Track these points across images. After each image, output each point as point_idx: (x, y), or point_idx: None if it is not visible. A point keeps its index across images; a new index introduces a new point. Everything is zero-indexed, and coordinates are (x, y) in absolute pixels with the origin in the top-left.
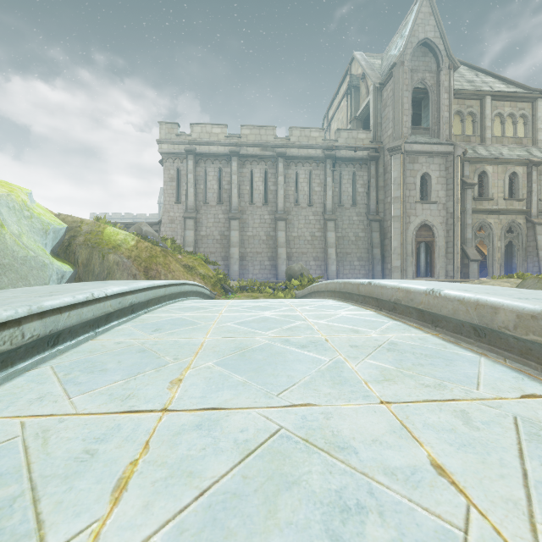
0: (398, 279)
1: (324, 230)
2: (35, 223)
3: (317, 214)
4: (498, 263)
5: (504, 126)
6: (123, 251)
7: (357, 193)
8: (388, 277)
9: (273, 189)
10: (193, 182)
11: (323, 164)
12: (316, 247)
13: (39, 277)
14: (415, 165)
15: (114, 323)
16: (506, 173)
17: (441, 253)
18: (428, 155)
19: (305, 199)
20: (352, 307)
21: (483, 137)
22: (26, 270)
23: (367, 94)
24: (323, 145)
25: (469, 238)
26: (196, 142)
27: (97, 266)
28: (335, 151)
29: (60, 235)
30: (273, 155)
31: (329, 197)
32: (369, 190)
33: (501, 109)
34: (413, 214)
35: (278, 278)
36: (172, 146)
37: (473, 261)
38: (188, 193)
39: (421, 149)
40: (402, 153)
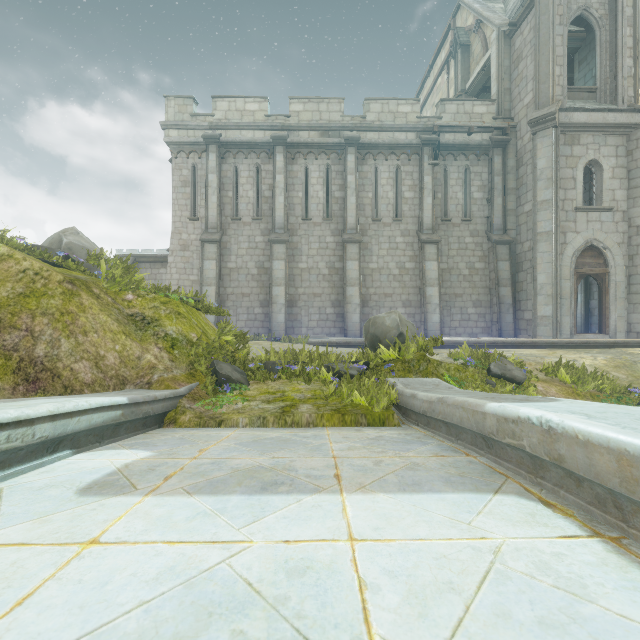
0: None
1: (420, 259)
2: None
3: (408, 234)
4: None
5: None
6: None
7: (472, 200)
8: (524, 333)
9: (339, 196)
10: (216, 186)
11: (417, 156)
12: (406, 286)
13: None
14: (575, 148)
15: None
16: None
17: (620, 294)
18: (597, 130)
19: (389, 211)
20: None
21: None
22: None
23: (484, 50)
24: (419, 124)
25: None
26: (221, 125)
27: None
28: (437, 134)
29: None
30: (339, 142)
31: (427, 207)
32: (492, 195)
33: None
34: (572, 229)
35: (347, 334)
36: (184, 133)
37: None
38: (208, 203)
39: (586, 120)
40: (555, 127)
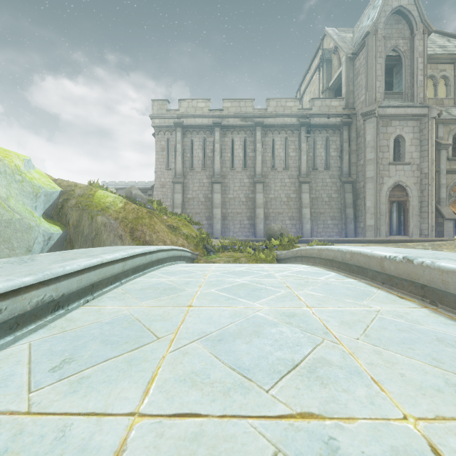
0: (436, 252)
1: (299, 192)
2: (26, 187)
3: (292, 177)
4: None
5: None
6: (111, 213)
7: (330, 157)
8: (360, 235)
9: (251, 155)
10: (181, 151)
11: (297, 131)
12: (291, 208)
13: (23, 239)
14: (388, 128)
15: (1, 341)
16: None
17: (415, 212)
18: (401, 118)
19: (281, 164)
20: (377, 293)
21: None
22: (10, 233)
23: (339, 65)
24: (298, 113)
25: (443, 197)
26: (184, 116)
27: (86, 227)
28: (309, 118)
29: (53, 198)
30: (251, 124)
31: (303, 161)
32: (342, 154)
33: None
34: (387, 175)
35: (256, 236)
36: (163, 120)
37: (448, 220)
38: (176, 161)
39: (394, 112)
40: (376, 117)
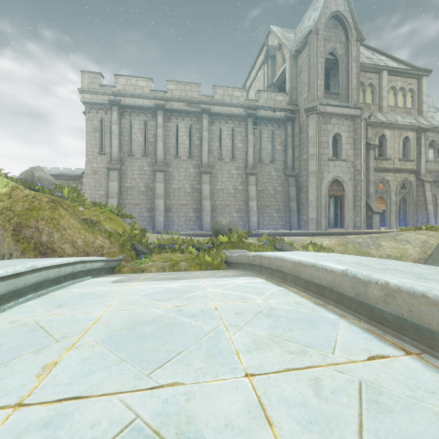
0: None
1: (246, 184)
2: None
3: (239, 169)
4: (394, 215)
5: (396, 98)
6: None
7: (276, 150)
8: (303, 227)
9: (197, 143)
10: (117, 133)
11: (244, 122)
12: (238, 200)
13: None
14: (328, 126)
15: None
16: (401, 137)
17: (350, 206)
18: (339, 117)
19: (228, 154)
20: None
21: (381, 106)
22: None
23: (283, 62)
24: (245, 104)
25: (372, 193)
26: (121, 94)
27: None
28: (256, 110)
29: None
30: (197, 111)
31: (250, 153)
32: (286, 148)
33: (395, 83)
34: (326, 170)
35: (202, 229)
36: (95, 96)
37: (376, 213)
38: (112, 144)
39: (333, 111)
40: (317, 114)
